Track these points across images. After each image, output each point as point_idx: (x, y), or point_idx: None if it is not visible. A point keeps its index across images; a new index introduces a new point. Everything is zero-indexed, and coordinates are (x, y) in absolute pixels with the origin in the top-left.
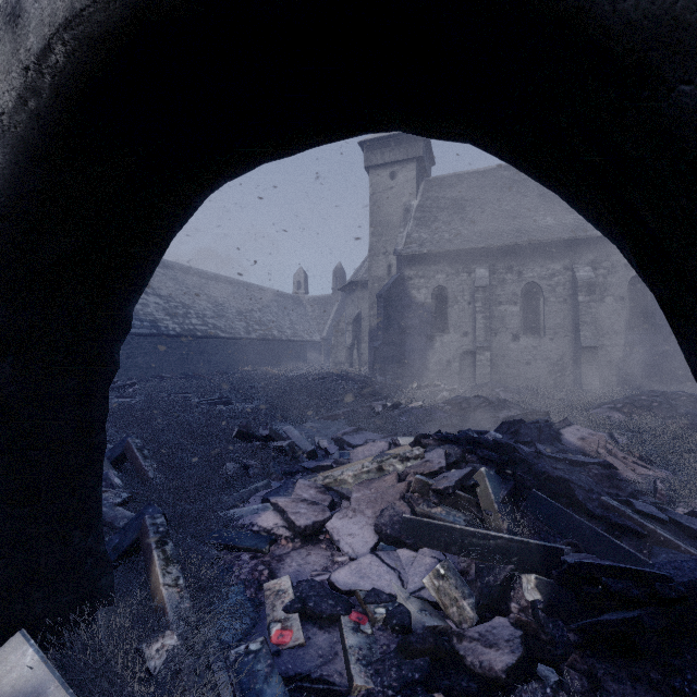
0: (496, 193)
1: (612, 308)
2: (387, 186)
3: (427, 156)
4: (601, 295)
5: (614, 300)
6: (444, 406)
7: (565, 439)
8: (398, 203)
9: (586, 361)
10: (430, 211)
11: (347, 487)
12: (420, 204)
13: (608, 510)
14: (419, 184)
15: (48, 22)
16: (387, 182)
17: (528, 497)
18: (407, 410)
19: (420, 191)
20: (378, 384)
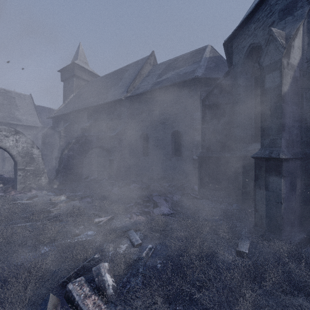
0: None
1: None
2: None
3: None
4: None
5: None
6: None
7: (3, 176)
8: None
9: (7, 161)
10: None
11: None
12: None
13: (11, 178)
14: None
15: None
16: None
17: None
18: None
19: None
20: None
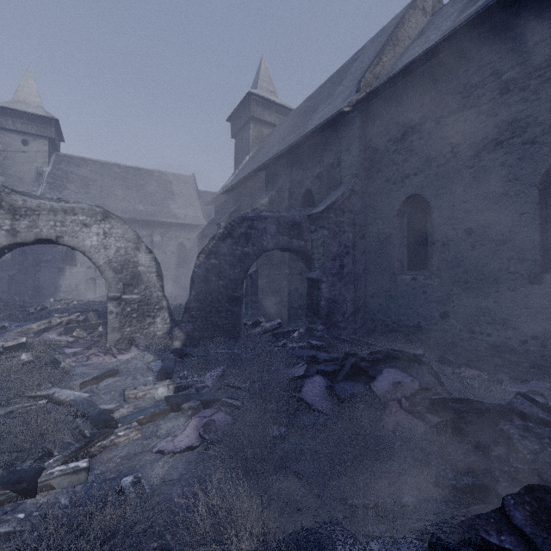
0: (111, 181)
1: (170, 257)
2: (19, 149)
3: (58, 136)
4: (166, 250)
5: (171, 253)
6: (76, 306)
7: None
8: (30, 165)
9: None
10: (61, 180)
11: (34, 330)
12: (52, 172)
13: None
14: (51, 155)
15: (24, 239)
16: (19, 146)
17: (104, 315)
18: (52, 310)
19: (52, 161)
20: (19, 302)
